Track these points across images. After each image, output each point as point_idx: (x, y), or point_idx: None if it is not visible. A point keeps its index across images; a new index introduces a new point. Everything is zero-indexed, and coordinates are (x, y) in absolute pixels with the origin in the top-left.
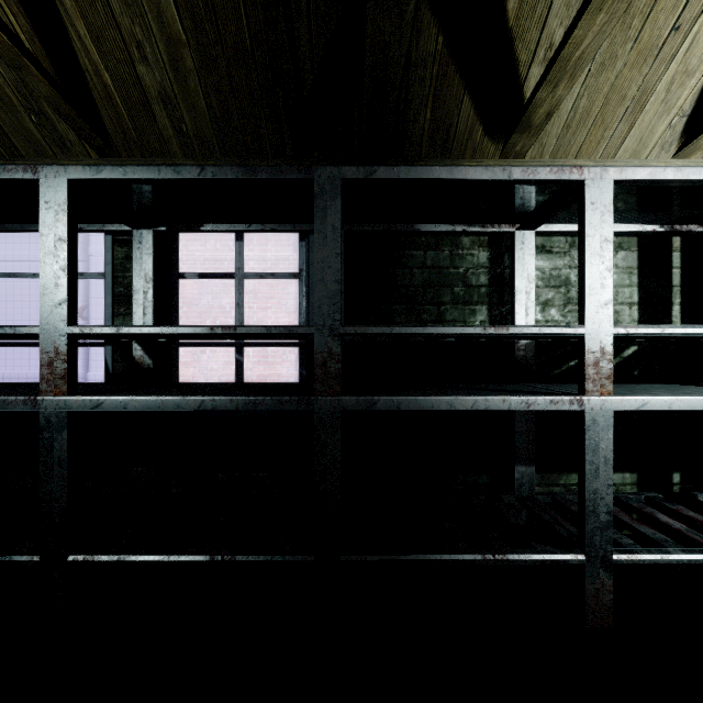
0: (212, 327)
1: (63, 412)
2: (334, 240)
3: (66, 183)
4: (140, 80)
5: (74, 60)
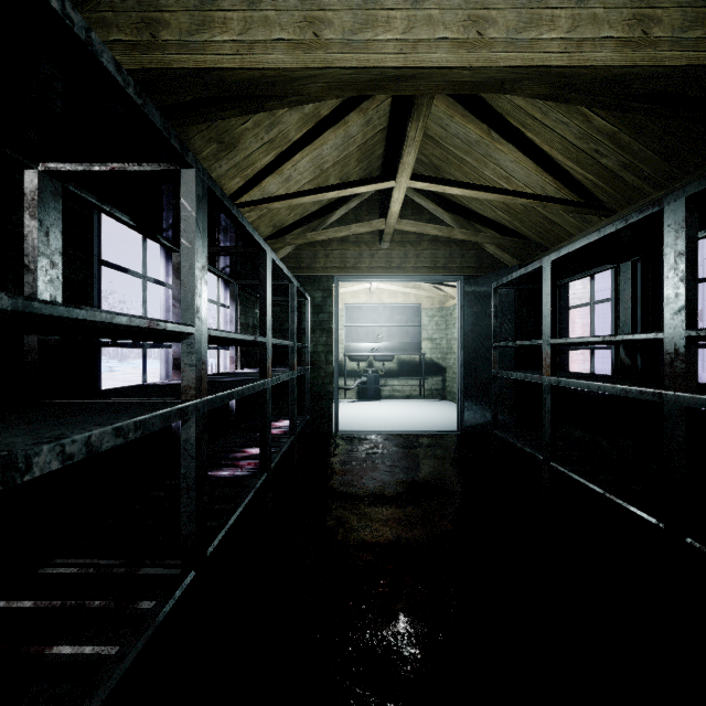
0: (603, 337)
1: (548, 385)
2: (679, 254)
3: (549, 264)
4: (605, 167)
5: (573, 179)
